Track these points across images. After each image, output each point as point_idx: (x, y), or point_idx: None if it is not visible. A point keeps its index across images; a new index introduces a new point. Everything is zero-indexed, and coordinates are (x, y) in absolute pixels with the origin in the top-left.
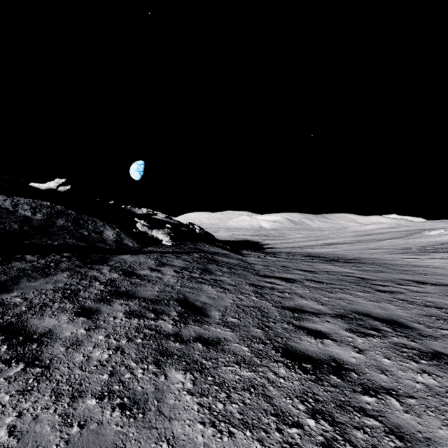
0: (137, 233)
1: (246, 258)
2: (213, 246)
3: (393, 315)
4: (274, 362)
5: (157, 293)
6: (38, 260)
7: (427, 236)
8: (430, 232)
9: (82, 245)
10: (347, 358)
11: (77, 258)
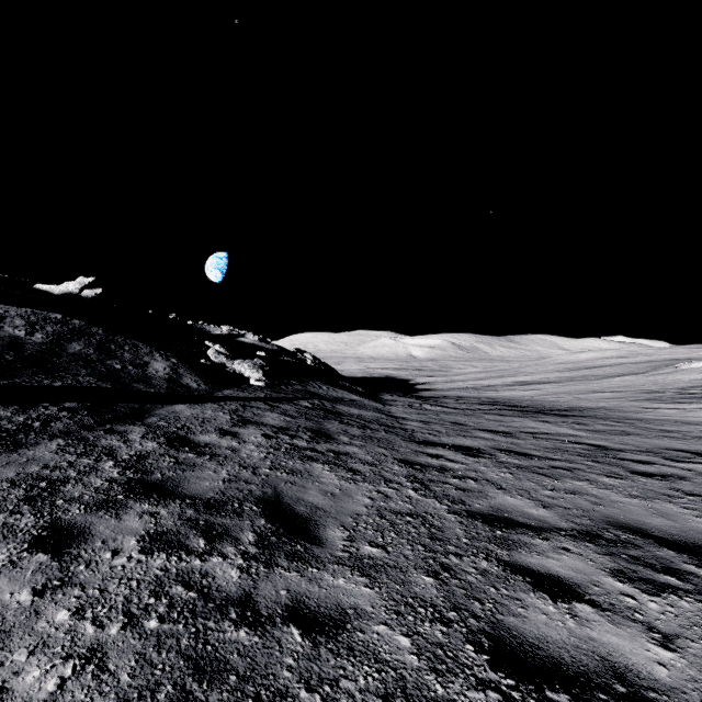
0: (208, 366)
1: (389, 408)
2: (334, 388)
3: (691, 532)
4: (476, 690)
5: (221, 485)
6: (12, 415)
7: (685, 370)
8: (691, 365)
9: (106, 387)
10: (645, 664)
11: (88, 412)
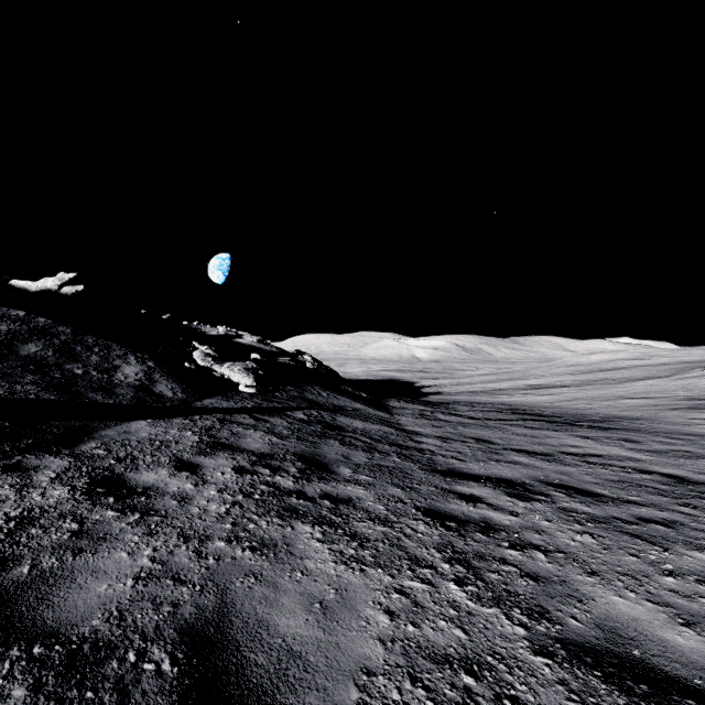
0: (191, 370)
1: (398, 419)
2: (335, 394)
3: None
4: None
5: (128, 591)
6: None
7: None
8: None
9: (48, 398)
10: None
11: None
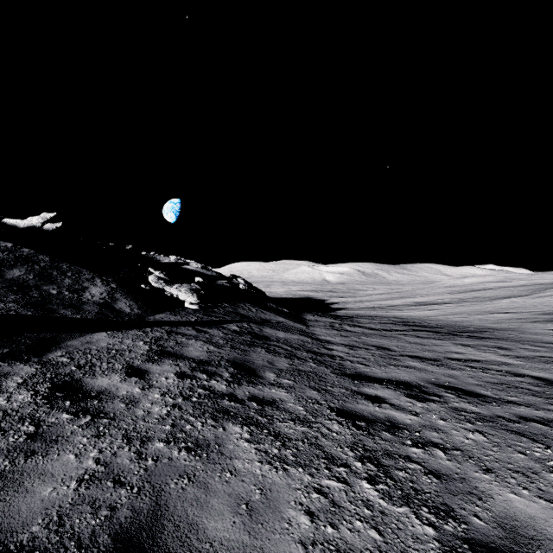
0: (146, 290)
1: (313, 329)
2: (262, 310)
3: None
4: None
5: (70, 494)
6: None
7: None
8: None
9: (25, 314)
10: None
11: None
